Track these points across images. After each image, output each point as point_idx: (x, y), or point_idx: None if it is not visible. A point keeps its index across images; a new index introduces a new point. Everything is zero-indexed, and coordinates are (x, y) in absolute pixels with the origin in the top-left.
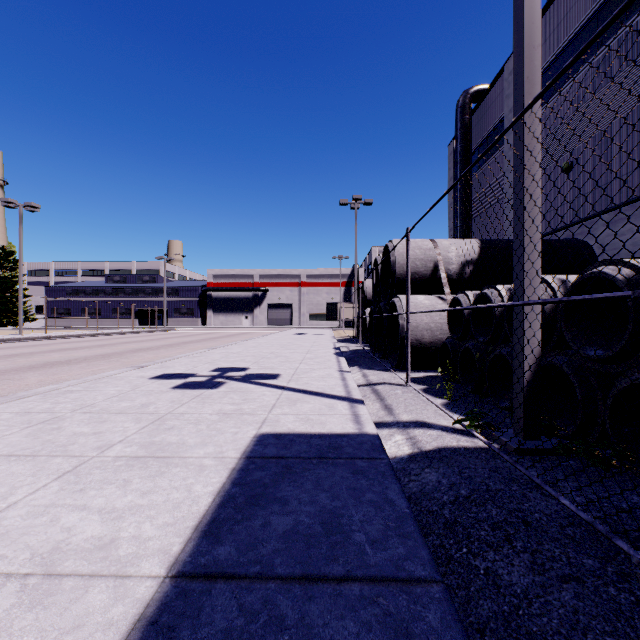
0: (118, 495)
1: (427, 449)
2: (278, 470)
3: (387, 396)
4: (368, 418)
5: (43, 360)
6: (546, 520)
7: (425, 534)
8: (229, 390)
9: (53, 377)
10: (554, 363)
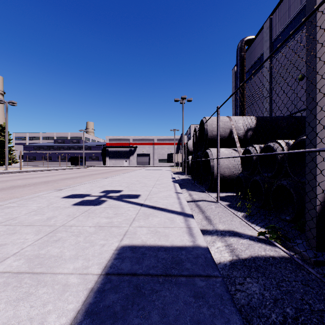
0: None
1: (243, 257)
2: (129, 292)
3: (206, 210)
4: (198, 231)
5: (11, 184)
6: None
7: None
8: (107, 206)
9: (10, 195)
10: None
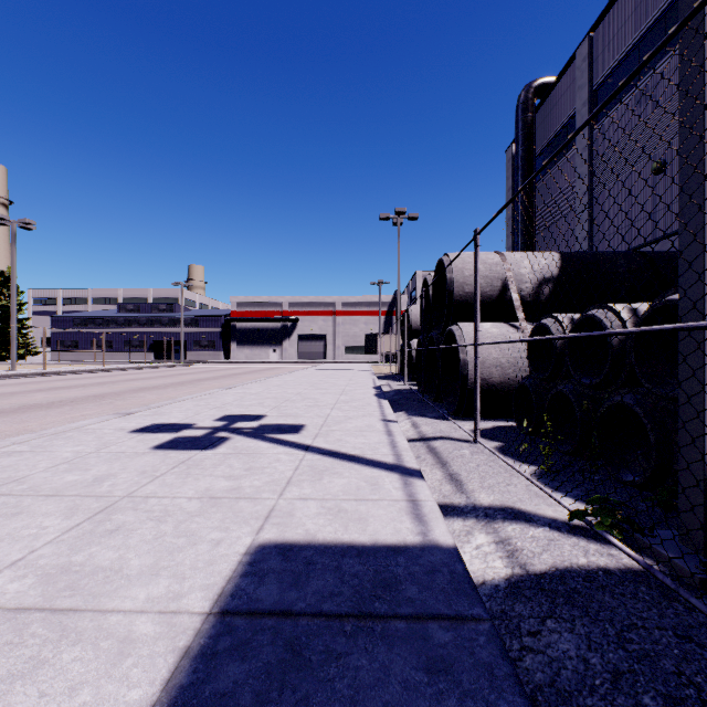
0: None
1: (538, 570)
2: (274, 657)
3: (450, 459)
4: (434, 508)
5: (21, 402)
6: None
7: None
8: (230, 452)
9: (17, 426)
10: None
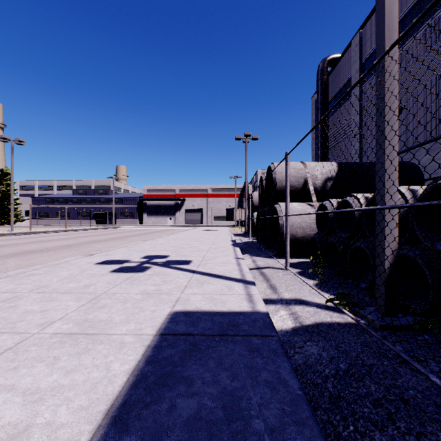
0: (45, 374)
1: (307, 324)
2: (186, 347)
3: (271, 278)
4: (259, 297)
5: (23, 249)
6: (421, 398)
7: (313, 408)
8: (153, 273)
9: (27, 262)
10: (407, 255)
